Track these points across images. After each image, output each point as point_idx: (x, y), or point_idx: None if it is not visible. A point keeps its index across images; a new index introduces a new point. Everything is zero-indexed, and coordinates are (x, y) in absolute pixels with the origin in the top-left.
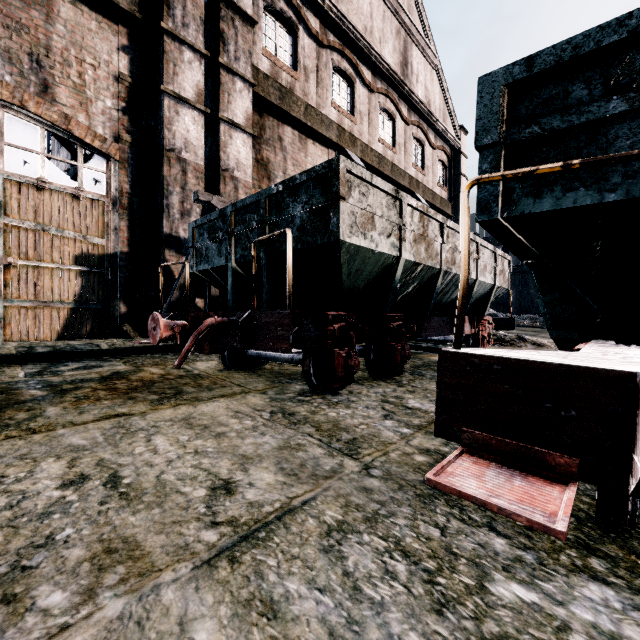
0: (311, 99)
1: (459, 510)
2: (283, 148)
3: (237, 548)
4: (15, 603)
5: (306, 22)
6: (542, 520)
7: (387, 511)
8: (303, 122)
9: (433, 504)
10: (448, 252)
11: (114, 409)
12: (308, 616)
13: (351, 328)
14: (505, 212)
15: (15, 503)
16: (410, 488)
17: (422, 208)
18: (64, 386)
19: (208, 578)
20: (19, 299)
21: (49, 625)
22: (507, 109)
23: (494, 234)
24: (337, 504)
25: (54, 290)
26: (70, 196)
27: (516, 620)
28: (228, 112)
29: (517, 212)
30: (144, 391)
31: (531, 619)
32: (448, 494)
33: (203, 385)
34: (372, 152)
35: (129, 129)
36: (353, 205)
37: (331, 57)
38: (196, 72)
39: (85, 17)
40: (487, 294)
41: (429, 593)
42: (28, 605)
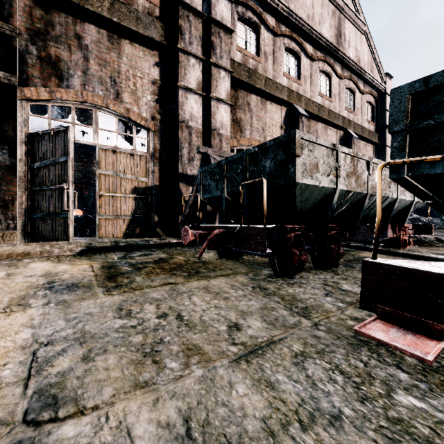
0: (269, 73)
1: (377, 355)
2: (250, 110)
3: (248, 356)
4: (158, 364)
5: (265, 22)
6: (419, 354)
7: (330, 349)
8: (263, 90)
9: (359, 349)
10: (373, 181)
11: (167, 280)
12: (289, 391)
13: (302, 235)
14: (409, 172)
15: (141, 323)
16: (344, 339)
17: (353, 153)
18: (138, 265)
19: (237, 367)
20: (105, 214)
21: (175, 374)
22: (411, 108)
23: (402, 185)
24: (299, 342)
25: (121, 209)
26: (129, 154)
27: (409, 413)
28: (216, 92)
29: (418, 173)
30: (179, 270)
31: (419, 415)
32: (370, 345)
33: (209, 268)
34: (313, 103)
35: (159, 111)
36: (304, 159)
37: (283, 42)
38: (197, 71)
39: (137, 50)
40: (407, 208)
41: (356, 392)
42: (164, 365)
